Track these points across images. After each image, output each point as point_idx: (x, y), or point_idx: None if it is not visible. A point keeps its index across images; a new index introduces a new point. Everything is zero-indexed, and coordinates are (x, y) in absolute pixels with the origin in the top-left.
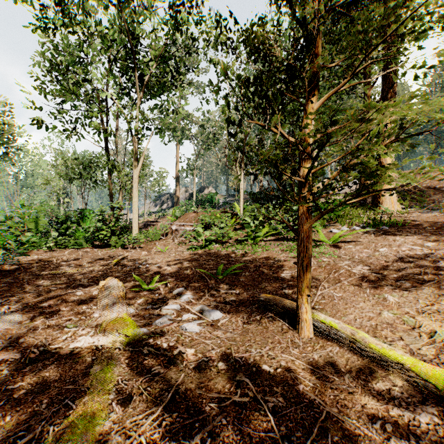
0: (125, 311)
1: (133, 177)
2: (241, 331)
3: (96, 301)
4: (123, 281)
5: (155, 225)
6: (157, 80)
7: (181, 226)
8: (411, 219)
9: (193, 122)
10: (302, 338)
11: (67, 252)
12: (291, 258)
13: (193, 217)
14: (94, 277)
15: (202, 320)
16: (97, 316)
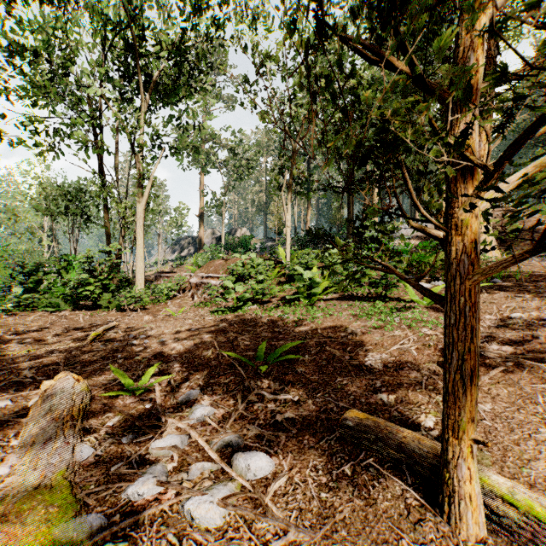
0: (65, 461)
1: (137, 210)
2: (319, 519)
3: (25, 425)
4: (97, 372)
5: (170, 277)
6: (172, 82)
7: (204, 279)
8: (525, 269)
9: (221, 145)
10: (465, 542)
11: (33, 318)
12: (371, 329)
13: (220, 266)
14: (50, 365)
15: (231, 481)
16: (5, 472)
